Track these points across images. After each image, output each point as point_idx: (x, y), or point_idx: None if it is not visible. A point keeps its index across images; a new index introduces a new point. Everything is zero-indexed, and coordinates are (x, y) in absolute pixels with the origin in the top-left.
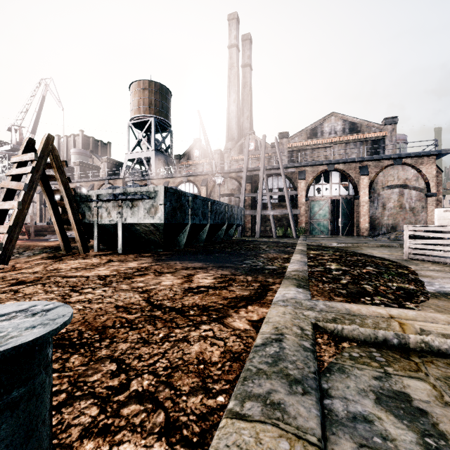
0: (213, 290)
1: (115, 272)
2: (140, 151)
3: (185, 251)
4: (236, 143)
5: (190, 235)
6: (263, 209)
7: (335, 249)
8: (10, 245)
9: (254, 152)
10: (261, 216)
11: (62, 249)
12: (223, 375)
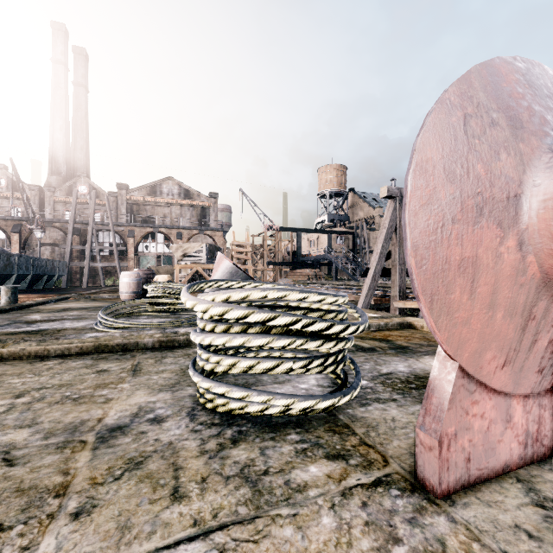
0: (41, 296)
1: None
2: None
3: None
4: (64, 180)
5: (14, 283)
6: (93, 261)
7: None
8: None
9: (83, 205)
10: (92, 268)
11: None
12: None
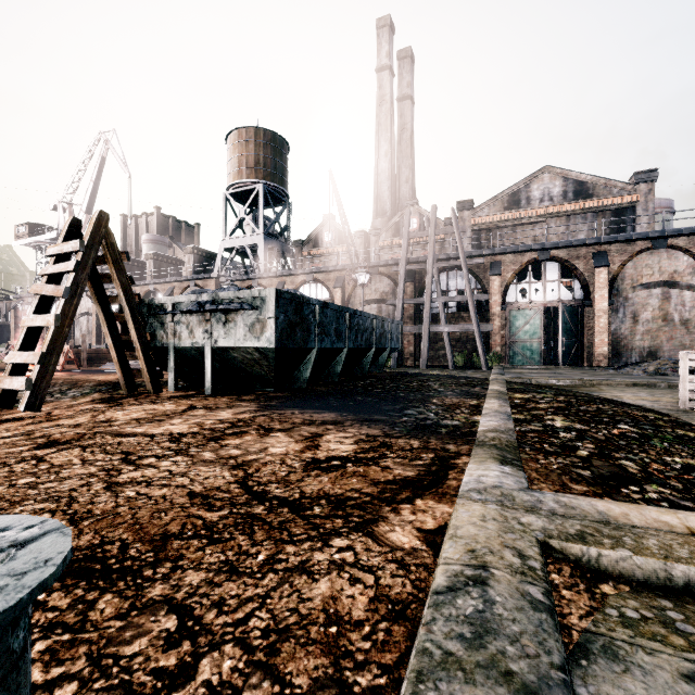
0: (354, 466)
1: (197, 428)
2: (242, 236)
3: (310, 391)
4: (389, 220)
5: (316, 366)
6: (432, 323)
7: (556, 390)
8: (44, 382)
9: (417, 233)
10: (430, 335)
11: (123, 387)
12: (375, 653)
